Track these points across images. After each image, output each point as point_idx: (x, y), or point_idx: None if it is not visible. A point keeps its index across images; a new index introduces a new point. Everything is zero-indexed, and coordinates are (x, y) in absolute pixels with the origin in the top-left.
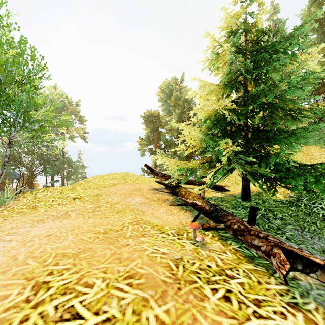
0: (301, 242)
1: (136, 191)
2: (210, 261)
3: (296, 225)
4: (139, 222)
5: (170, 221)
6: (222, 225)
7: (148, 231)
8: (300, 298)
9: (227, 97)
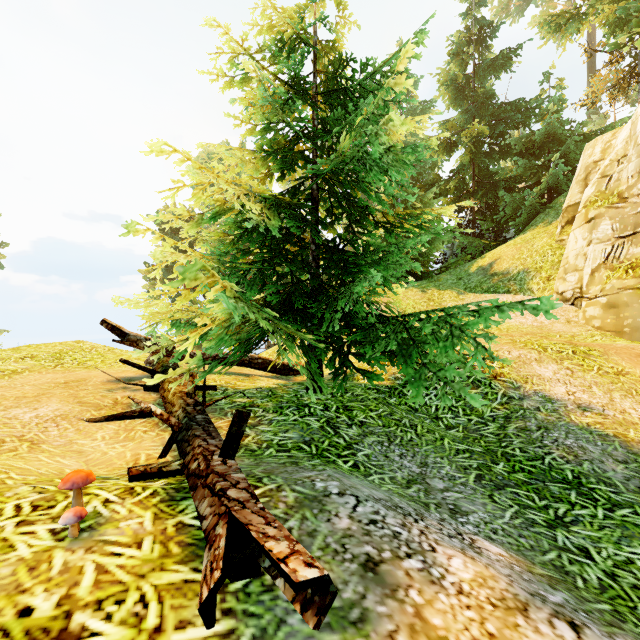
0: (378, 469)
1: (66, 386)
2: (53, 588)
3: (383, 434)
4: None
5: (109, 458)
6: (175, 464)
7: None
8: None
9: (281, 181)
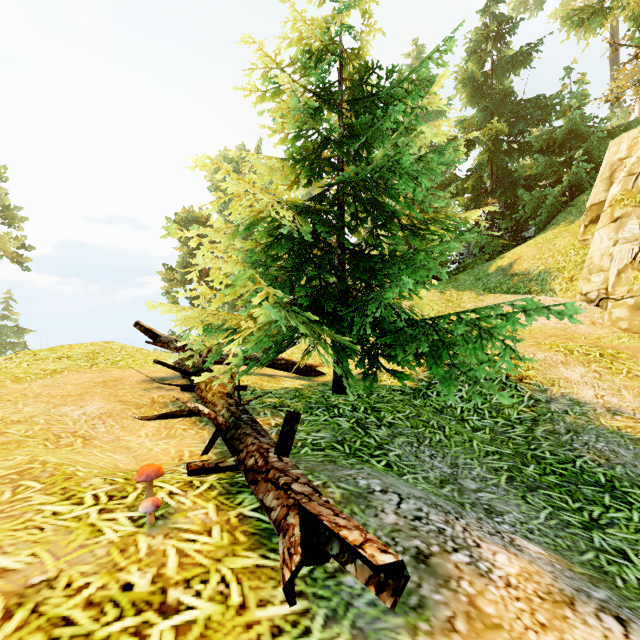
0: (410, 469)
1: (105, 385)
2: (145, 567)
3: (411, 435)
4: (26, 473)
5: (155, 454)
6: (230, 460)
7: (22, 500)
8: (320, 631)
9: (307, 187)
